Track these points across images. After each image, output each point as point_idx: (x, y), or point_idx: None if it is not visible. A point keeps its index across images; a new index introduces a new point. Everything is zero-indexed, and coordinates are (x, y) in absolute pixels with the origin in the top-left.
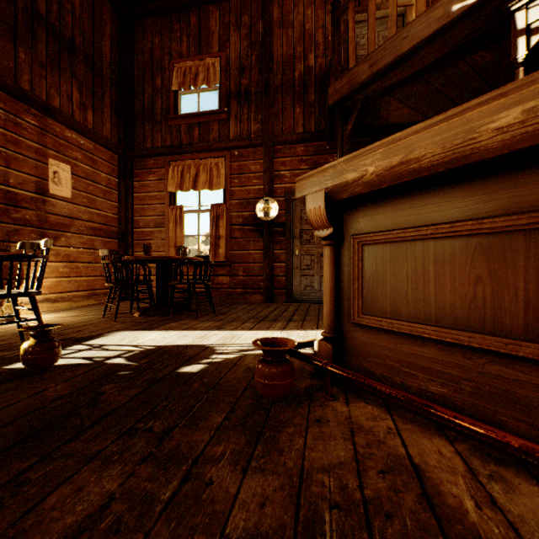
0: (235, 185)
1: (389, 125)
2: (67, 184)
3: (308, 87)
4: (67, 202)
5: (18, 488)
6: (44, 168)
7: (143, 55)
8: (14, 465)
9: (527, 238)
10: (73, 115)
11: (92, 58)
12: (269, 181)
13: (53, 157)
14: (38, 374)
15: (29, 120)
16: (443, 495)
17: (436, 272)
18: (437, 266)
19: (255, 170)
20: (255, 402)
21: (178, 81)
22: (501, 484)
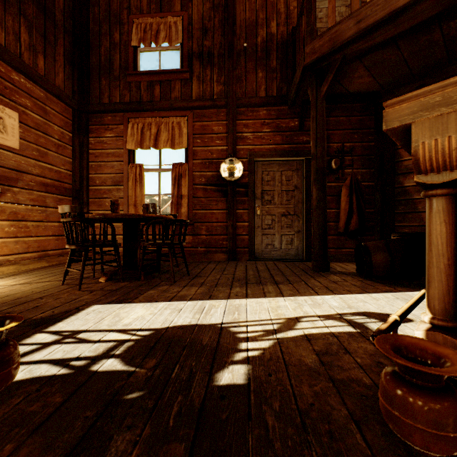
0: (197, 145)
1: (347, 93)
2: (14, 133)
3: (270, 53)
4: (14, 153)
5: None
6: None
7: (99, 7)
8: None
9: None
10: (21, 57)
11: None
12: (232, 142)
13: None
14: None
15: None
16: None
17: None
18: None
19: (218, 131)
20: None
21: (138, 37)
22: None
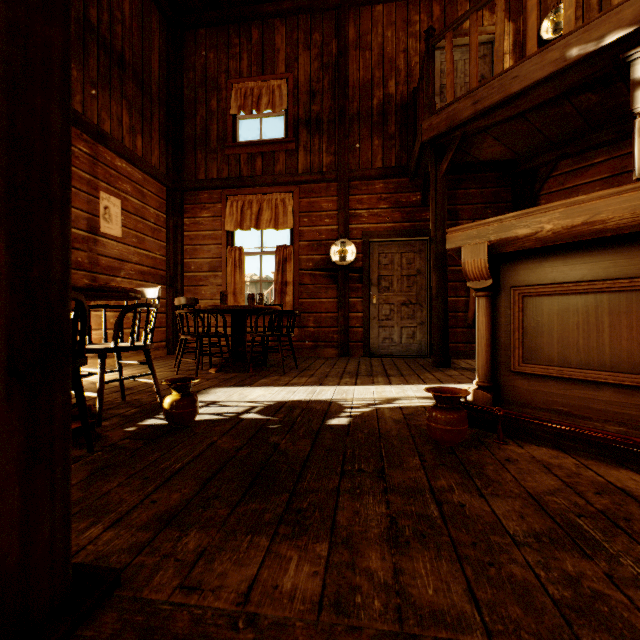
0: (304, 225)
1: (478, 162)
2: (117, 221)
3: (388, 117)
4: (117, 242)
5: (301, 514)
6: (95, 203)
7: (195, 71)
8: (273, 499)
9: None
10: (123, 141)
11: (141, 75)
12: (344, 221)
13: (104, 190)
14: (185, 429)
15: (81, 147)
16: None
17: (611, 322)
18: (612, 317)
19: (328, 208)
20: (434, 447)
21: (238, 104)
22: None
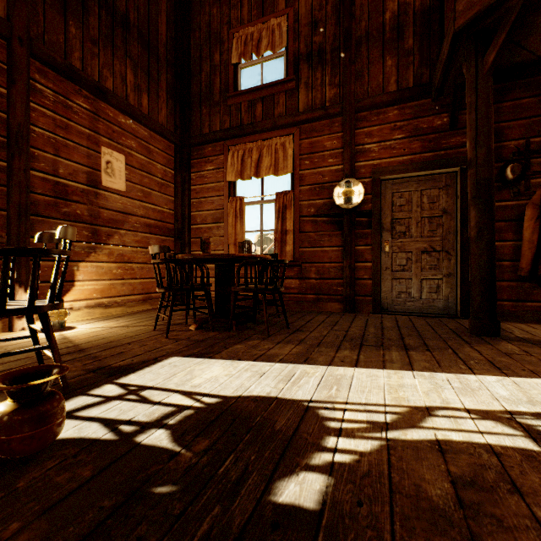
0: (305, 168)
1: (535, 60)
2: (121, 176)
3: (404, 29)
4: (121, 196)
5: None
6: (96, 158)
7: (200, 30)
8: None
9: None
10: (127, 99)
11: (147, 36)
12: (349, 158)
13: (106, 145)
14: (13, 471)
15: (80, 102)
16: None
17: None
18: None
19: (331, 147)
20: None
21: (238, 52)
22: None
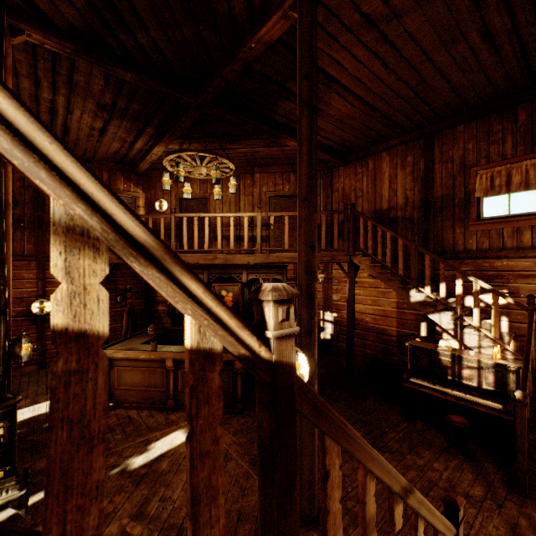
0: None
1: None
2: None
3: None
4: None
5: None
6: None
7: None
8: (42, 451)
9: (148, 371)
10: None
11: None
12: (43, 286)
13: None
14: None
15: None
16: (133, 417)
17: (135, 376)
18: (135, 375)
19: (29, 277)
20: None
21: None
22: (142, 412)
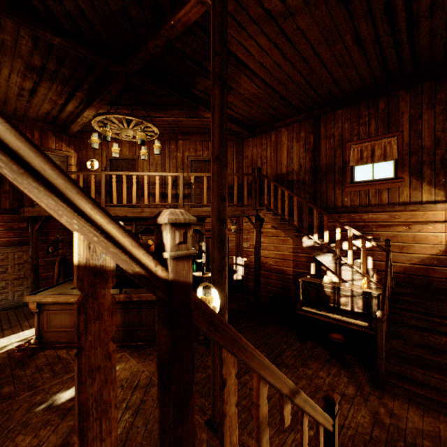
0: None
1: None
2: None
3: (5, 181)
4: None
5: None
6: None
7: None
8: None
9: None
10: None
11: None
12: None
13: None
14: None
15: None
16: (62, 356)
17: (65, 318)
18: (65, 317)
19: None
20: (17, 362)
21: None
22: (71, 351)
